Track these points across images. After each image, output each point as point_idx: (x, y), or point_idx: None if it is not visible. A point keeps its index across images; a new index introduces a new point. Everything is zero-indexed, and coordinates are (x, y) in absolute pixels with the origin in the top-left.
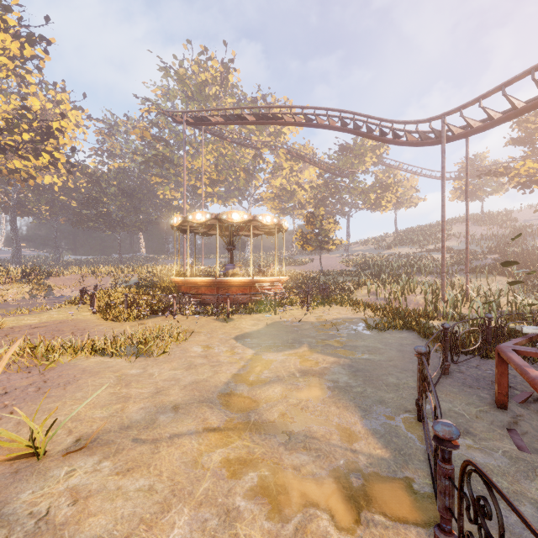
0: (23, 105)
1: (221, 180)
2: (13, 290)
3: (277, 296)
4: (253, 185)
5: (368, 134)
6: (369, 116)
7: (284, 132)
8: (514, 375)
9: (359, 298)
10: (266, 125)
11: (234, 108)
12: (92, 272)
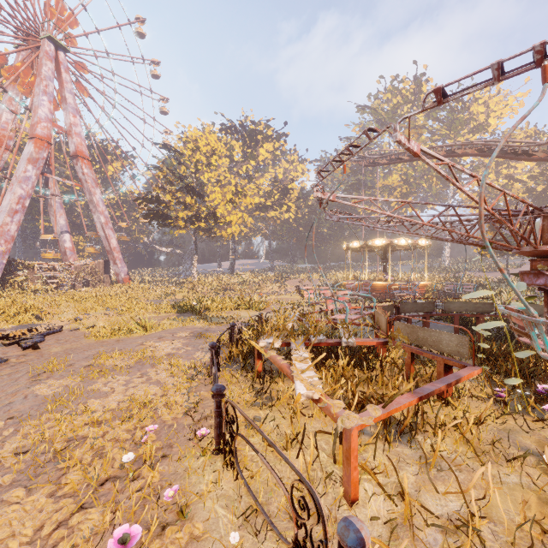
0: (275, 180)
1: (413, 190)
2: (271, 287)
3: (408, 295)
4: (451, 187)
5: (505, 156)
6: (497, 145)
7: (486, 124)
8: (436, 325)
9: (475, 300)
10: (461, 125)
11: (393, 154)
12: (307, 277)
